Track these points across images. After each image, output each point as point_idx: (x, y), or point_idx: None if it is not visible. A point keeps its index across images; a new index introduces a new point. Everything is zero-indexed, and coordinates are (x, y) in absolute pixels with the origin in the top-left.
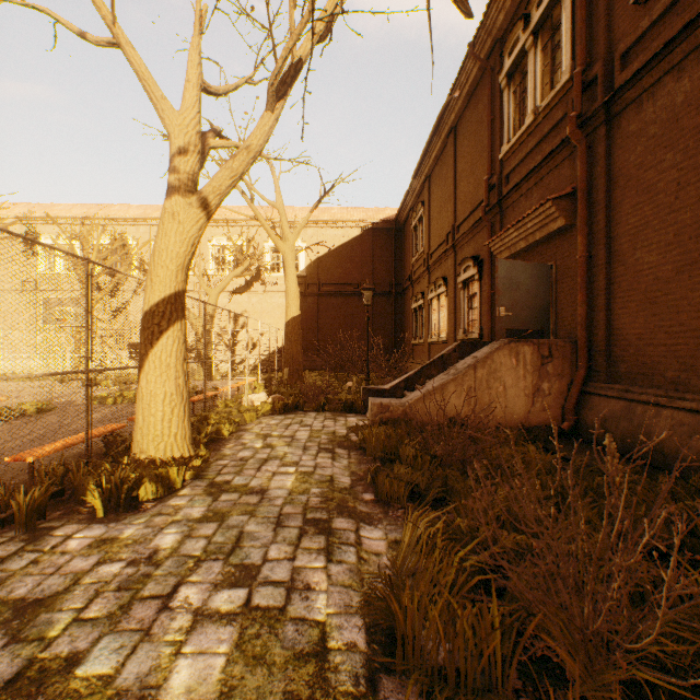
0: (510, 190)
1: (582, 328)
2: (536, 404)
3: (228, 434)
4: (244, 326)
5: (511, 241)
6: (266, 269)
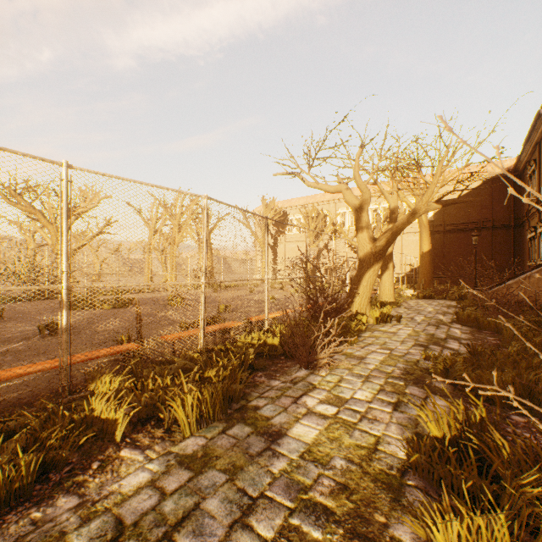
0: None
1: None
2: None
3: (401, 301)
4: None
5: None
6: None
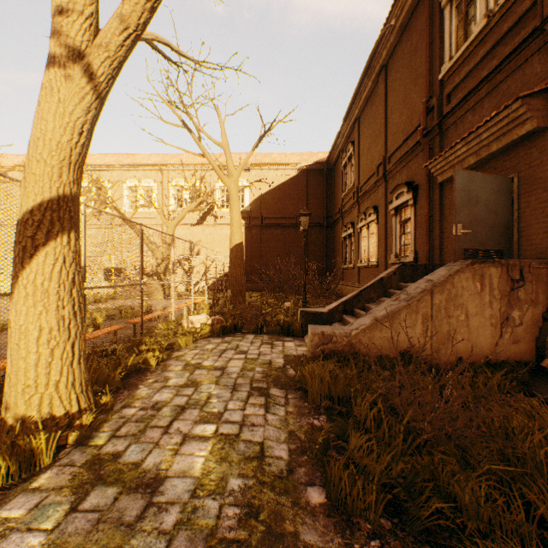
0: (453, 108)
1: None
2: (504, 335)
3: (155, 364)
4: (198, 253)
5: (457, 158)
6: (216, 205)
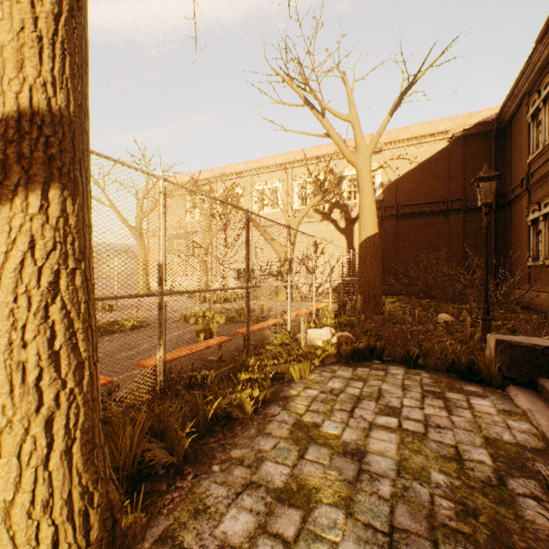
0: None
1: None
2: None
3: (250, 411)
4: (322, 252)
5: None
6: (341, 196)
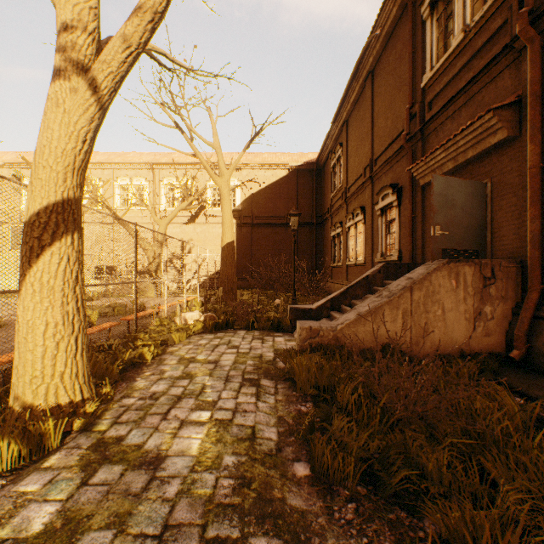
0: (434, 115)
1: (534, 246)
2: (477, 328)
3: (150, 358)
4: (190, 252)
5: (437, 163)
6: (207, 204)
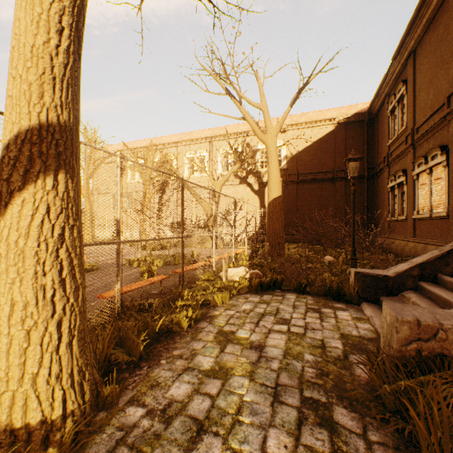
0: None
1: None
2: None
3: (186, 326)
4: (241, 209)
5: None
6: (255, 165)
